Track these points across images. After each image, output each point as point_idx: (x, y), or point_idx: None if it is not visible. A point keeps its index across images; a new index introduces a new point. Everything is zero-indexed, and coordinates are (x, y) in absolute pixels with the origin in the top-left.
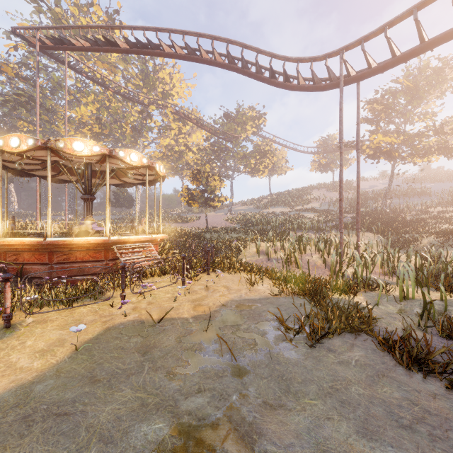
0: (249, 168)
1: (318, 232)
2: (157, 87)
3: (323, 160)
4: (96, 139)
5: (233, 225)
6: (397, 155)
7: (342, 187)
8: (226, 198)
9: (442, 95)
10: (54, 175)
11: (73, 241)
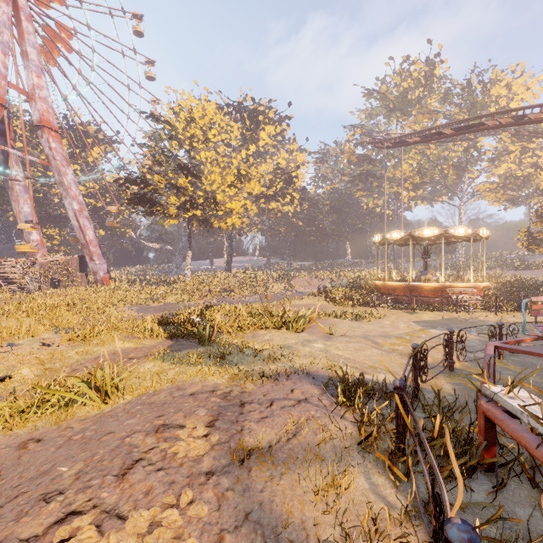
0: None
1: None
2: (487, 107)
3: None
4: (416, 189)
5: None
6: None
7: None
8: None
9: None
10: (403, 243)
11: (423, 285)
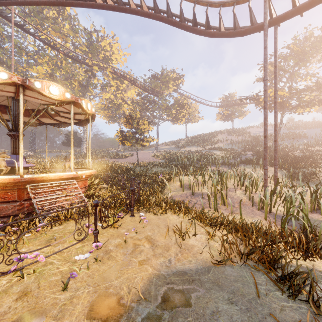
0: (171, 116)
1: (229, 166)
2: (100, 53)
3: (225, 112)
4: None
5: (159, 160)
6: (288, 105)
7: (266, 124)
8: (153, 139)
9: (321, 59)
10: None
11: None
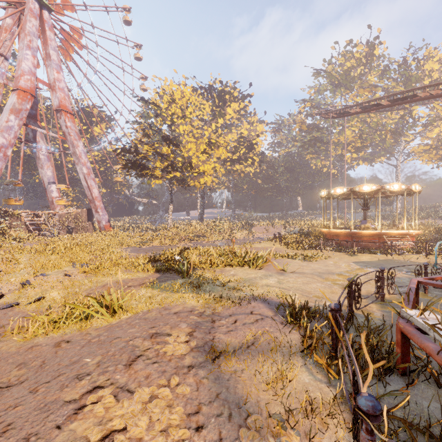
0: None
1: None
2: (421, 80)
3: None
4: (358, 152)
5: None
6: None
7: None
8: None
9: None
10: (345, 197)
11: (362, 232)
